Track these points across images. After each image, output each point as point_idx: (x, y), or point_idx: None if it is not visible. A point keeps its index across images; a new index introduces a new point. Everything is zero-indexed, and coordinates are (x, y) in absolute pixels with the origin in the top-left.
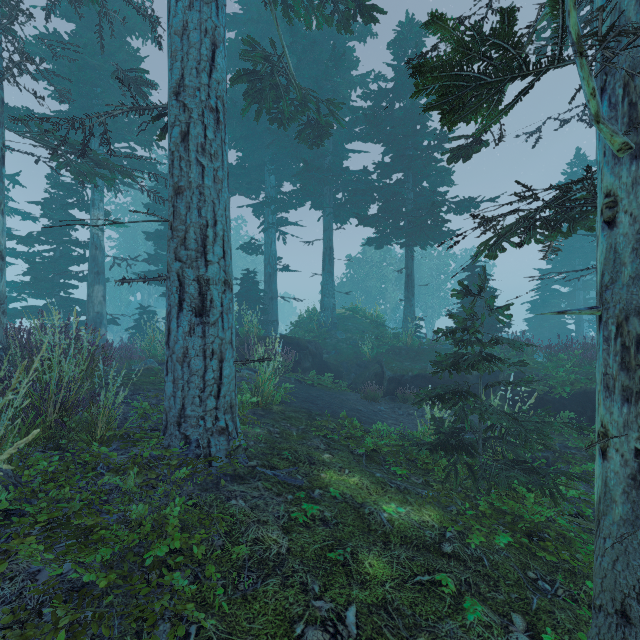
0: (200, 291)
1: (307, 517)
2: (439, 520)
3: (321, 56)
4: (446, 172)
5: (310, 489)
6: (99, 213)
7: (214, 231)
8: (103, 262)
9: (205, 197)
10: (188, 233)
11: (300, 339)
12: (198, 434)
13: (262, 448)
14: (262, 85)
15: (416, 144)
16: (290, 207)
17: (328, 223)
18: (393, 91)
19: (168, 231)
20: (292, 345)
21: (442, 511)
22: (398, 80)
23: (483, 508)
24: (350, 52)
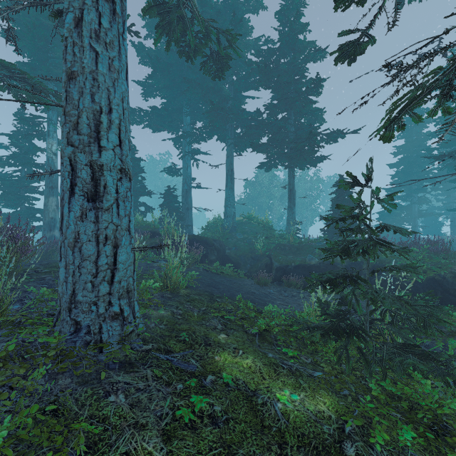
0: (93, 176)
1: (194, 414)
2: (334, 409)
3: (224, 24)
4: (319, 112)
5: (202, 375)
6: (53, 141)
7: (109, 118)
8: (56, 179)
9: (99, 83)
10: (80, 118)
11: (208, 238)
12: (89, 320)
13: (162, 330)
14: (170, 17)
15: (296, 90)
16: (201, 139)
17: (230, 151)
18: (279, 50)
19: (62, 117)
20: (201, 242)
21: (336, 397)
22: (283, 40)
23: (376, 393)
24: (246, 22)
